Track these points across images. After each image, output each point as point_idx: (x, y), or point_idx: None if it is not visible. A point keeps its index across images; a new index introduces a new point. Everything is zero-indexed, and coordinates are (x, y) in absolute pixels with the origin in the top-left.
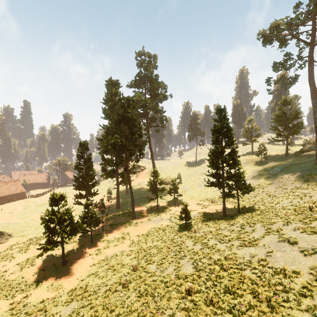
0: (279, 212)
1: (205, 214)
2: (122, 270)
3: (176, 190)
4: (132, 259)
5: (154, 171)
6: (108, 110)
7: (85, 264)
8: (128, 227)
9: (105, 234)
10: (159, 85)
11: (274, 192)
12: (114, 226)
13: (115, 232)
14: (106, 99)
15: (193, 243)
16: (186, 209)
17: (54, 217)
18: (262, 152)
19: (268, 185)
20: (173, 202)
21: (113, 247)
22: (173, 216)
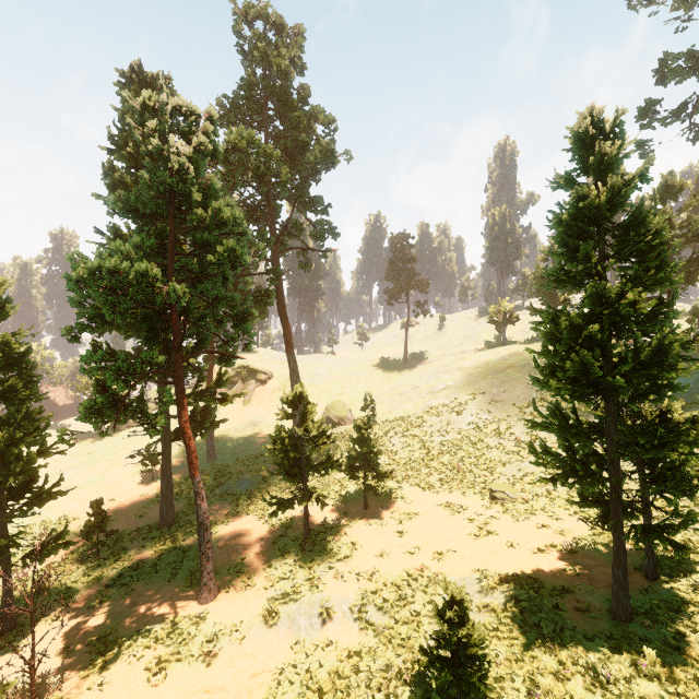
0: None
1: (525, 598)
2: None
3: (369, 459)
4: None
5: (293, 395)
6: (119, 170)
7: None
8: (167, 671)
9: None
10: (310, 123)
11: None
12: (107, 660)
13: None
14: (119, 133)
15: None
16: (468, 629)
17: None
18: None
19: None
20: (360, 497)
21: None
22: (374, 592)
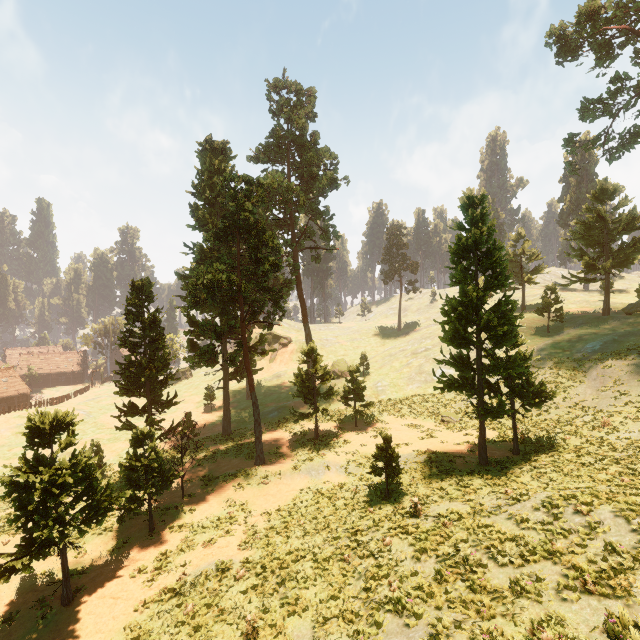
0: (637, 461)
1: (434, 457)
2: (216, 630)
3: (358, 394)
4: (247, 591)
5: (308, 349)
6: (202, 209)
7: (124, 603)
8: (244, 487)
9: (187, 506)
10: (320, 157)
11: (593, 400)
12: (212, 483)
13: (211, 500)
14: (199, 184)
15: (414, 555)
16: (389, 450)
17: (35, 480)
18: (551, 306)
19: (575, 384)
20: (353, 420)
21: (202, 547)
22: (354, 460)
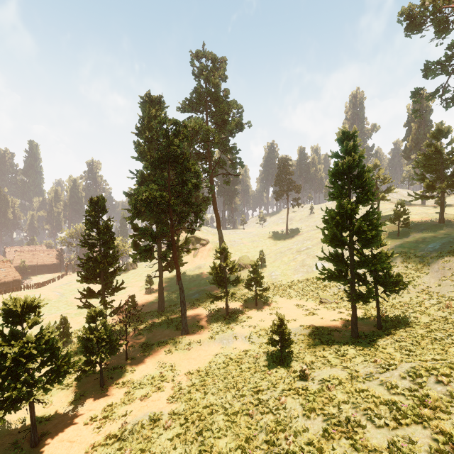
0: None
1: (317, 331)
2: None
3: (258, 282)
4: (173, 439)
5: (221, 248)
6: (143, 145)
7: (78, 446)
8: (172, 352)
9: (129, 366)
10: (229, 107)
11: (436, 287)
12: (149, 349)
13: (148, 362)
14: (141, 127)
15: (304, 413)
16: (283, 327)
17: (8, 351)
18: (400, 216)
19: (422, 275)
20: (254, 301)
21: (139, 400)
22: (255, 332)
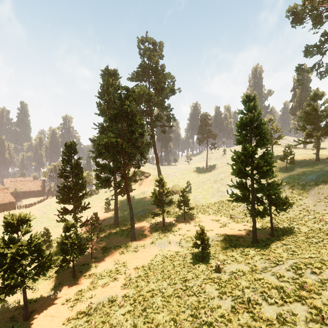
0: None
1: (228, 238)
2: None
3: (186, 203)
4: (125, 314)
5: (159, 179)
6: (103, 105)
7: (57, 319)
8: (124, 253)
9: (93, 263)
10: (165, 78)
11: (313, 207)
12: (107, 251)
13: (107, 260)
14: (102, 92)
15: (218, 295)
16: (203, 234)
17: (8, 251)
18: (288, 156)
19: (303, 198)
20: (183, 216)
21: (101, 287)
22: (184, 238)
